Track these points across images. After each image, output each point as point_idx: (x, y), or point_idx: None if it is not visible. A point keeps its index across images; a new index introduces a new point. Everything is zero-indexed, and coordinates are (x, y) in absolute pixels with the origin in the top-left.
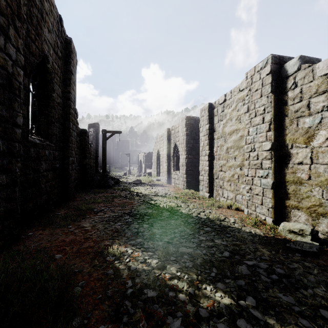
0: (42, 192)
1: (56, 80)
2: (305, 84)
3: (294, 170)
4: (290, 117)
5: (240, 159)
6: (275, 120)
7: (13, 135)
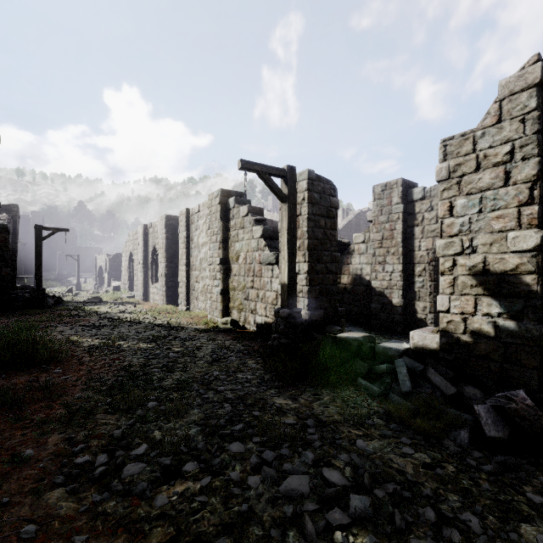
0: None
1: None
2: (237, 219)
3: (232, 280)
4: (231, 240)
5: (208, 271)
6: (224, 241)
7: None
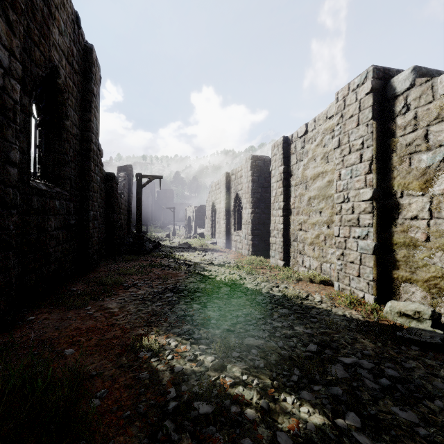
0: (50, 259)
1: (71, 103)
2: (421, 107)
3: (406, 228)
4: (400, 153)
5: (328, 213)
6: (378, 158)
7: (5, 176)
